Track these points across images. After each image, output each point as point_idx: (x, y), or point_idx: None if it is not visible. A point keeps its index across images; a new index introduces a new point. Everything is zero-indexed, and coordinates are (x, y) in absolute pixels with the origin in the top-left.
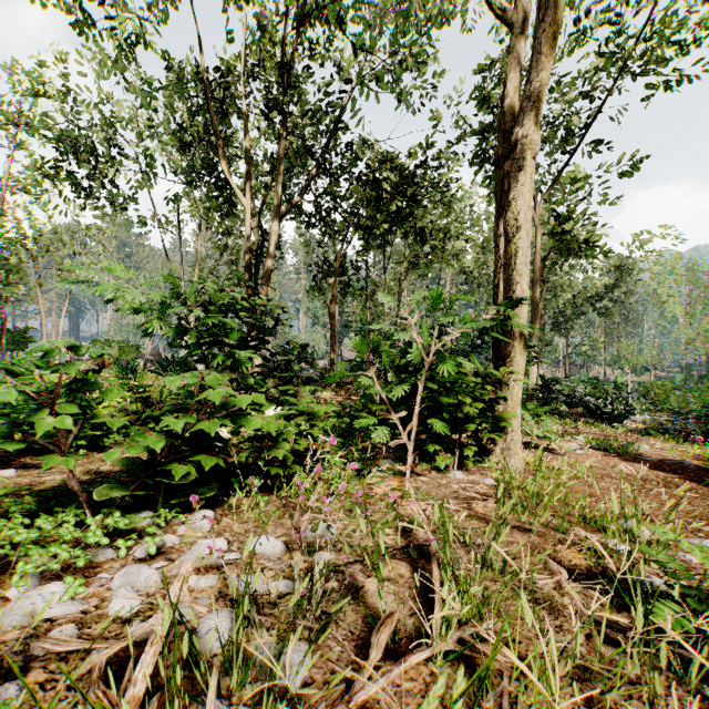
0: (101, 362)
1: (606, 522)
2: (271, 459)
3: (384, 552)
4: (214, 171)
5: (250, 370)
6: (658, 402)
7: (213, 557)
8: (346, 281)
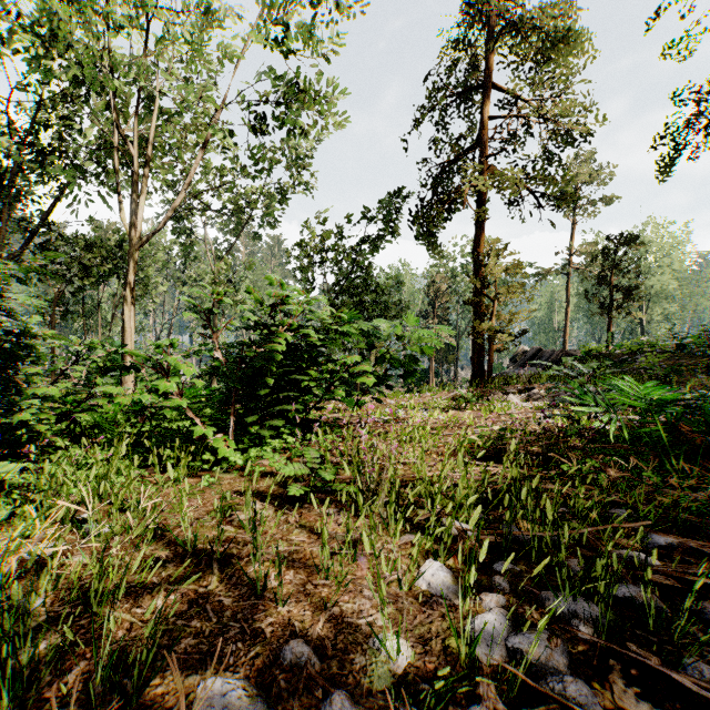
0: None
1: None
2: None
3: None
4: None
5: None
6: None
7: None
8: (65, 310)
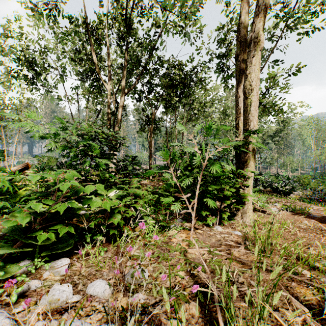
0: (26, 166)
1: (315, 263)
2: (110, 223)
3: (180, 296)
4: (93, 73)
5: (110, 170)
6: (304, 185)
7: (59, 301)
8: (157, 126)
